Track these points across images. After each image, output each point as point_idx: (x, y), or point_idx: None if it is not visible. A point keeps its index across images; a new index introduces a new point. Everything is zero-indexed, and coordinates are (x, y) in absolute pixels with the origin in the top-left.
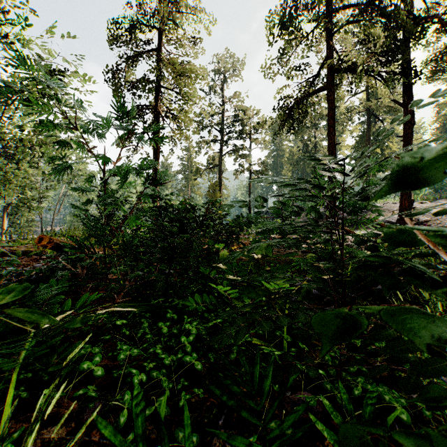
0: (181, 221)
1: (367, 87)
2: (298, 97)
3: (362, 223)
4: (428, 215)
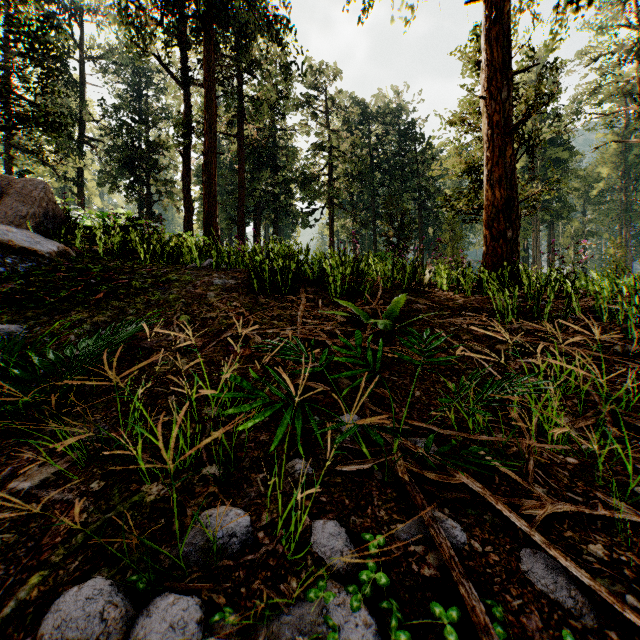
0: None
1: None
2: None
3: None
4: None
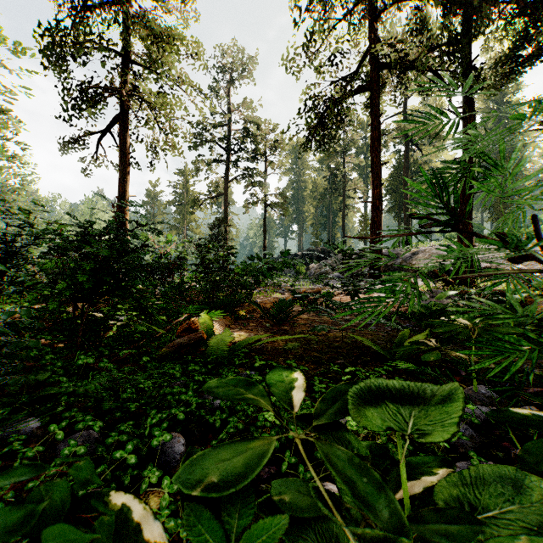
0: (106, 262)
1: (405, 108)
2: (333, 96)
3: (407, 271)
4: (487, 260)
